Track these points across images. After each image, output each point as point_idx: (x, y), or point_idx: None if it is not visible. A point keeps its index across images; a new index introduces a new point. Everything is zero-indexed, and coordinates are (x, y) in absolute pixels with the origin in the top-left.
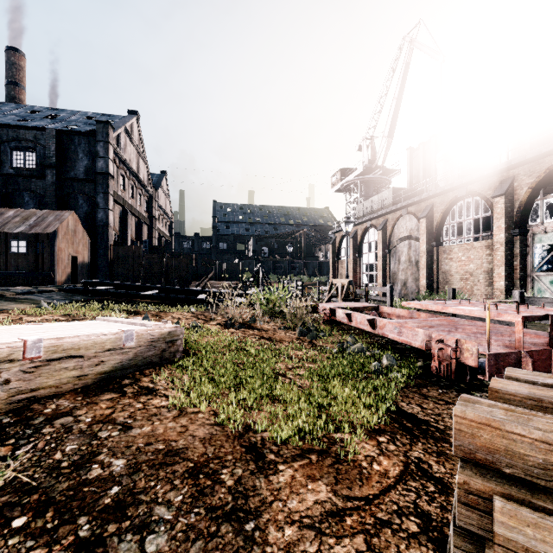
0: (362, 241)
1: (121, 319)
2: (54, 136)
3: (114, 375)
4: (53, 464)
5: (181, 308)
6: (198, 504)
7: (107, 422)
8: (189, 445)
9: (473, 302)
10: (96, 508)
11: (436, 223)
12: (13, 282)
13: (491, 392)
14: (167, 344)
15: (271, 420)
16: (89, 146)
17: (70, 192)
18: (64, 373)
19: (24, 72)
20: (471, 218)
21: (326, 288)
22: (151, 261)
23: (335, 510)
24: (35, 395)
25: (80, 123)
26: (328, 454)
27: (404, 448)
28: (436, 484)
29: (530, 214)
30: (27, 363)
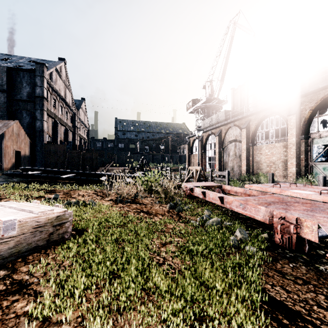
0: (206, 143)
1: (16, 204)
2: (6, 71)
3: None
4: None
5: (87, 186)
6: None
7: None
8: None
9: (297, 185)
10: None
11: (252, 131)
12: None
13: None
14: (54, 227)
15: (144, 327)
16: (30, 79)
17: (17, 108)
18: None
19: None
20: (273, 128)
21: (185, 172)
22: (72, 154)
23: None
24: None
25: (25, 64)
26: None
27: None
28: None
29: (310, 126)
30: None
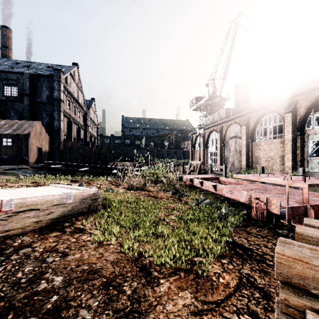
0: (208, 139)
1: (64, 185)
2: (29, 77)
3: (59, 220)
4: (15, 280)
5: (102, 178)
6: (108, 307)
7: (53, 251)
8: (104, 266)
9: (275, 175)
10: (41, 311)
11: (251, 128)
12: (4, 163)
13: (297, 235)
14: (92, 201)
15: (155, 249)
16: (49, 83)
17: (38, 110)
18: (27, 220)
19: (11, 40)
20: (271, 125)
21: (187, 166)
22: (85, 150)
23: (196, 311)
24: (8, 234)
25: (44, 70)
26: (191, 272)
27: (238, 267)
28: (260, 292)
29: (306, 123)
30: (3, 214)
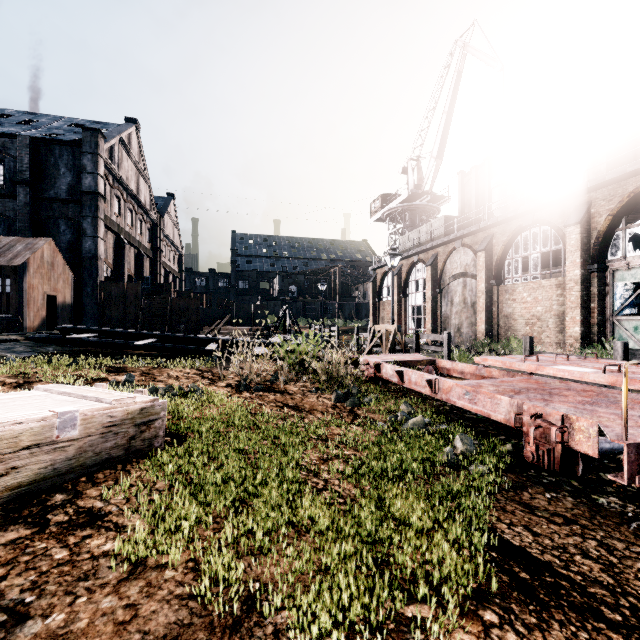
0: (408, 279)
1: (71, 388)
2: (28, 145)
3: (38, 487)
4: None
5: (183, 362)
6: None
7: None
8: None
9: (571, 358)
10: None
11: (497, 257)
12: None
13: None
14: (138, 427)
15: (294, 578)
16: (73, 159)
17: (49, 215)
18: None
19: None
20: (538, 251)
21: (366, 335)
22: (152, 302)
23: None
24: None
25: (64, 130)
26: None
27: None
28: None
29: (609, 247)
30: None
